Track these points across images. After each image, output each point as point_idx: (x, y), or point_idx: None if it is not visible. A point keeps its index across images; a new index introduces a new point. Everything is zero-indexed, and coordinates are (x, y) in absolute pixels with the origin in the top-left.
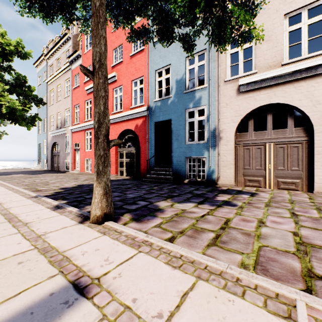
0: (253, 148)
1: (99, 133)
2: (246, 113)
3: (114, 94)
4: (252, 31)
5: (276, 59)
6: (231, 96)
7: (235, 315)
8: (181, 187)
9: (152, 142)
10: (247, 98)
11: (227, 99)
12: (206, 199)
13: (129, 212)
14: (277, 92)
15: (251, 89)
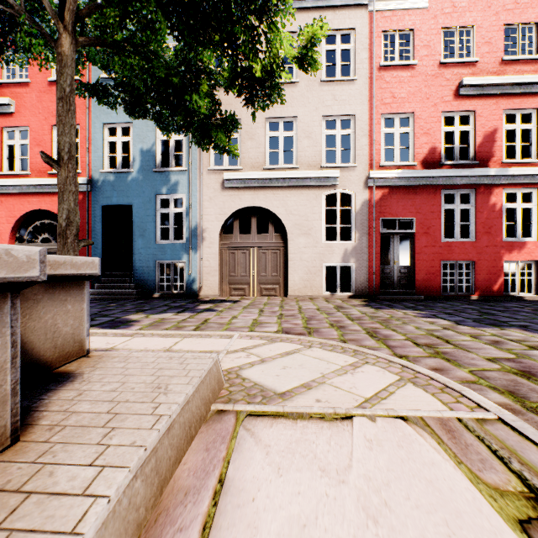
0: (239, 253)
1: (69, 232)
2: (231, 213)
3: (5, 138)
4: (229, 146)
5: (259, 161)
6: (215, 190)
7: (205, 341)
8: (152, 301)
9: (98, 236)
10: (233, 196)
11: (211, 192)
12: (187, 309)
13: (93, 326)
14: (260, 196)
15: (236, 187)
